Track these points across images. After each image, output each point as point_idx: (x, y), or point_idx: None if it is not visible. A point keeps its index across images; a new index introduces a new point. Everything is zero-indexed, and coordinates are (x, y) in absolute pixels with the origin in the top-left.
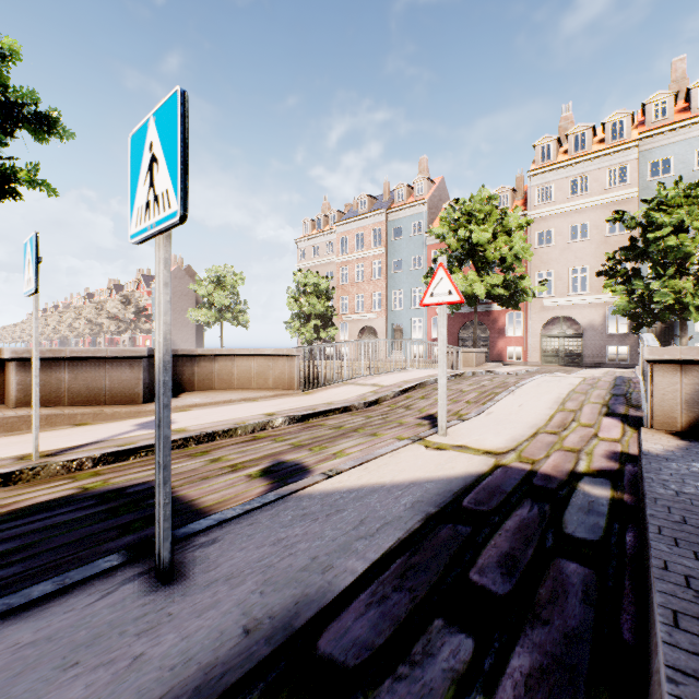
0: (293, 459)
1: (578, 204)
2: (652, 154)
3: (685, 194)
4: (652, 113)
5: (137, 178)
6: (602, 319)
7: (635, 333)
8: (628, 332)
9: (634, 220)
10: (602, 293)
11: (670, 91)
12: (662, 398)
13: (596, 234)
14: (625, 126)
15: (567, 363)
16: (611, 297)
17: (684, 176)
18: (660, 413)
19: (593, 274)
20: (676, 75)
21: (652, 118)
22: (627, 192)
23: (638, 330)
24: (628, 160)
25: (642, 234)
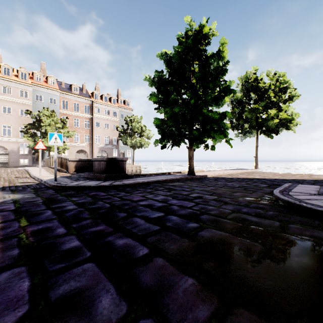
0: (19, 182)
1: (7, 98)
2: (37, 92)
3: (51, 114)
4: (36, 77)
5: (51, 138)
6: (18, 148)
7: (34, 154)
8: (29, 154)
9: (35, 115)
10: (18, 138)
11: (42, 73)
12: (71, 167)
13: (16, 113)
14: (27, 76)
15: (1, 166)
16: (22, 140)
17: (47, 104)
18: (71, 169)
19: (14, 129)
20: (43, 68)
21: (36, 79)
22: (28, 102)
23: (35, 153)
24: (29, 90)
25: (37, 121)
